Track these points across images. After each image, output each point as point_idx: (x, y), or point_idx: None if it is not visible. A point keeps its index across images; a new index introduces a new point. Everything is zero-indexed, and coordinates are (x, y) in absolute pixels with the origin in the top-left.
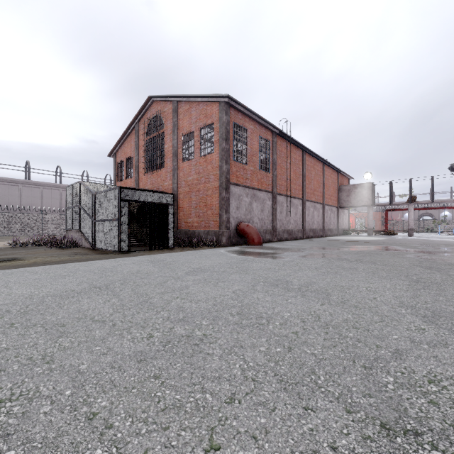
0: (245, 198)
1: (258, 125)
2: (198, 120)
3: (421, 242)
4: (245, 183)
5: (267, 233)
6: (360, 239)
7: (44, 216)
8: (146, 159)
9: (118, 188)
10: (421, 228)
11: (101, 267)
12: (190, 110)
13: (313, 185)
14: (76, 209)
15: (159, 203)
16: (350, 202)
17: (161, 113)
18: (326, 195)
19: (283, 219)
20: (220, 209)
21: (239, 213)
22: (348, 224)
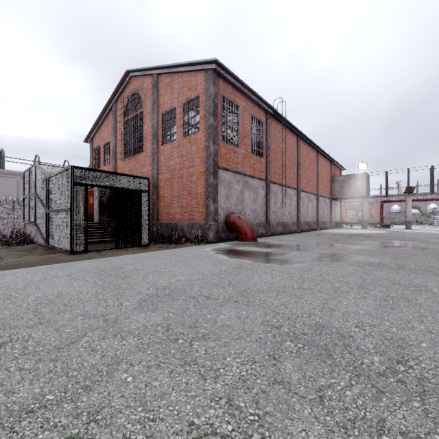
0: (236, 185)
1: (250, 103)
2: (181, 94)
3: (434, 237)
4: (235, 168)
5: (261, 226)
6: (360, 232)
7: (16, 207)
8: (124, 143)
9: (70, 167)
10: None
11: (3, 286)
12: (172, 83)
13: (308, 174)
14: (33, 198)
15: (128, 189)
16: (344, 193)
17: (140, 89)
18: (320, 185)
19: (277, 211)
20: (207, 198)
21: (229, 202)
22: (340, 216)
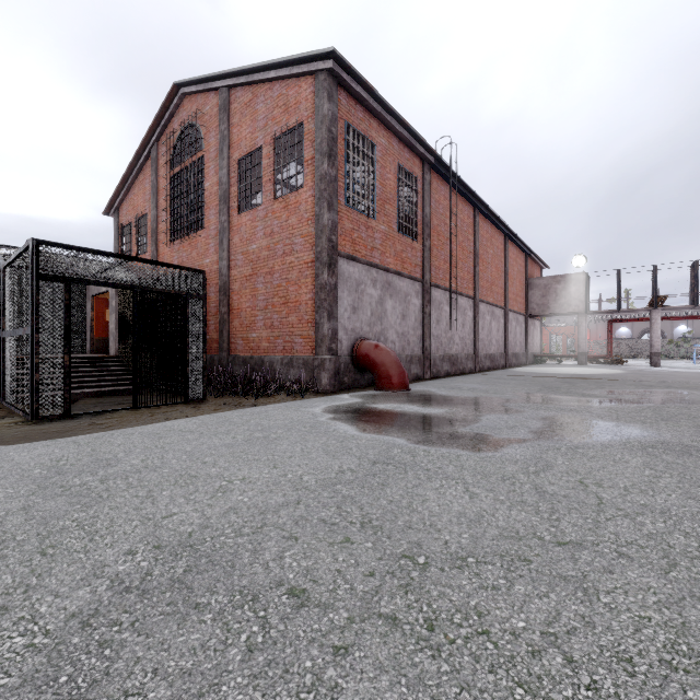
0: (371, 288)
1: (396, 142)
2: (269, 121)
3: None
4: (369, 257)
5: (414, 363)
6: (581, 372)
7: None
8: (171, 214)
9: (29, 243)
10: (645, 351)
11: None
12: (254, 102)
13: (491, 274)
14: None
15: (162, 290)
16: (548, 307)
17: (198, 117)
18: (510, 293)
19: (441, 335)
20: (317, 311)
21: (358, 319)
22: (540, 345)
